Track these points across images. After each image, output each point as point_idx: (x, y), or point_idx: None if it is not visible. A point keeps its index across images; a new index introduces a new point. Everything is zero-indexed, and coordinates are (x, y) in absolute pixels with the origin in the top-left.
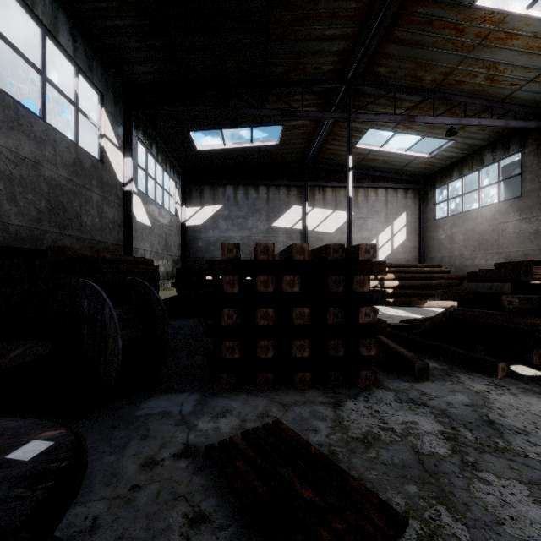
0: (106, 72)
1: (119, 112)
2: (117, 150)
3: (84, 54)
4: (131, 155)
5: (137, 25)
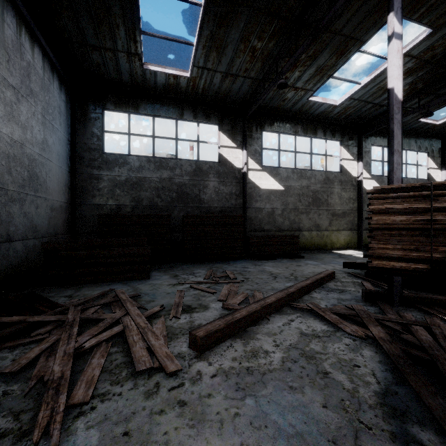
0: (430, 141)
1: (438, 152)
2: (436, 170)
3: (420, 144)
4: (444, 169)
5: (442, 126)
